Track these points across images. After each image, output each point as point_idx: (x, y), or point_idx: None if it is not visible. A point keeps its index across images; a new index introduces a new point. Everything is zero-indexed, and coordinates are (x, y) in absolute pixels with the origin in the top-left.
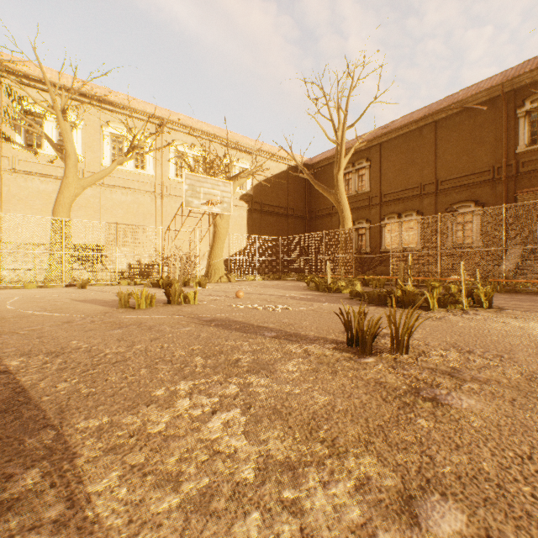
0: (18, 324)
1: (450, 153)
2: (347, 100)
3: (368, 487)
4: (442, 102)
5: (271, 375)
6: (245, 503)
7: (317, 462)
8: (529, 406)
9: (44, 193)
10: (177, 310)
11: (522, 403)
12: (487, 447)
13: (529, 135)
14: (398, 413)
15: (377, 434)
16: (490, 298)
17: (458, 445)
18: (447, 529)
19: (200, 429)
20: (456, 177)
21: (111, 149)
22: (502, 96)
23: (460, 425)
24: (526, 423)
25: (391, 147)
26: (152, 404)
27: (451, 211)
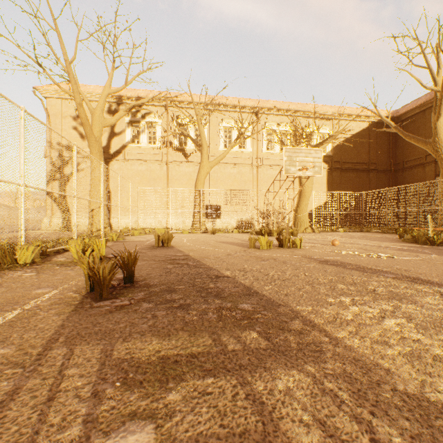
0: (204, 253)
1: None
2: None
3: None
4: None
5: (414, 303)
6: None
7: None
8: None
9: (187, 174)
10: (291, 252)
11: None
12: None
13: None
14: None
15: None
16: None
17: None
18: None
19: (379, 324)
20: None
21: (224, 138)
22: None
23: None
24: None
25: None
26: (332, 305)
27: None
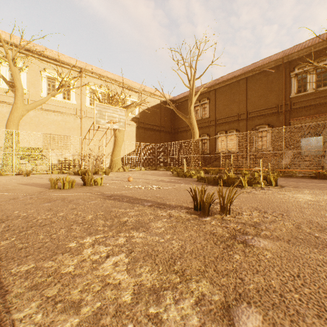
0: None
1: (255, 96)
2: (196, 62)
3: (203, 301)
4: (250, 66)
5: (146, 230)
6: (123, 319)
7: (172, 287)
8: (297, 244)
9: (0, 113)
10: (89, 190)
11: (293, 242)
12: (274, 271)
13: (297, 88)
14: (223, 251)
15: (210, 266)
16: (276, 180)
17: (258, 270)
18: (251, 326)
19: (97, 269)
20: (258, 110)
21: (47, 86)
22: (282, 64)
23: (259, 258)
24: (296, 254)
25: (221, 91)
26: (66, 253)
27: (255, 130)
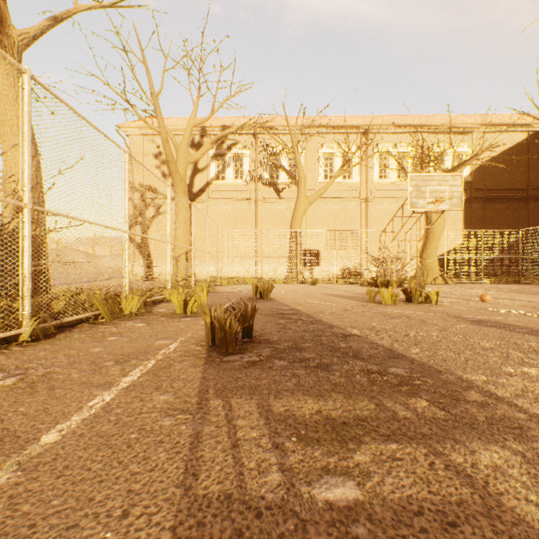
0: (313, 307)
1: None
2: None
3: None
4: None
5: None
6: None
7: None
8: None
9: (279, 212)
10: (426, 308)
11: None
12: None
13: None
14: None
15: None
16: None
17: None
18: None
19: None
20: None
21: (324, 167)
22: None
23: None
24: None
25: None
26: (513, 376)
27: None
